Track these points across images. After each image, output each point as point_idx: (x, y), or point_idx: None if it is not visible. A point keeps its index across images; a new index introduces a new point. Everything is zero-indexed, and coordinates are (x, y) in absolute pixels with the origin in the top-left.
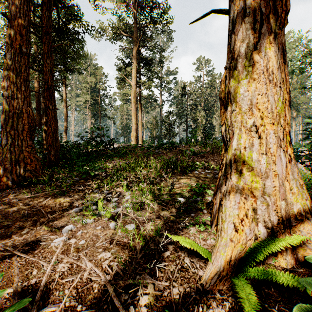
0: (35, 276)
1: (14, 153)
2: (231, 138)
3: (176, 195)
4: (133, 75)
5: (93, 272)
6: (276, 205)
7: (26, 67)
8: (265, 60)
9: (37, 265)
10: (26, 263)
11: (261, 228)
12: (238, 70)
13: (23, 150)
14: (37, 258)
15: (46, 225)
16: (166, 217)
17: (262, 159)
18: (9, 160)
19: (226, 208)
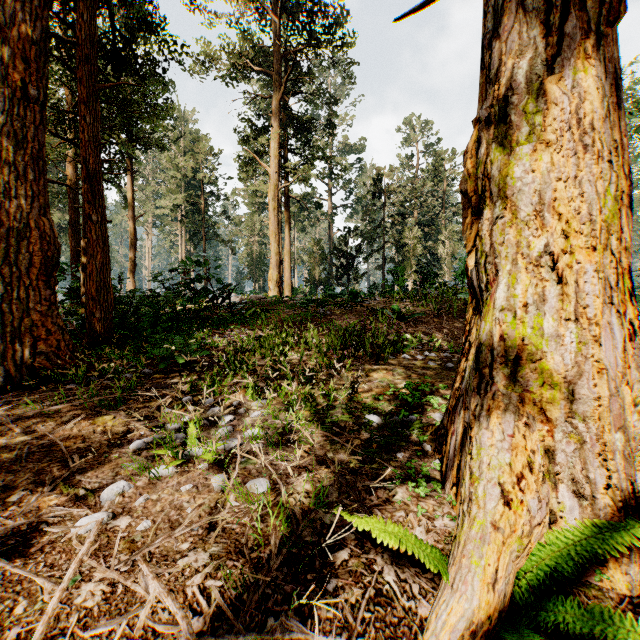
0: (20, 618)
1: (10, 316)
2: (491, 282)
3: (362, 408)
4: (273, 152)
5: (164, 607)
6: (601, 443)
7: (38, 129)
8: (575, 97)
9: (29, 589)
10: (4, 583)
11: (566, 496)
12: (510, 124)
13: (30, 309)
14: (32, 567)
15: (65, 481)
16: (341, 460)
17: (566, 332)
18: None
19: (481, 449)
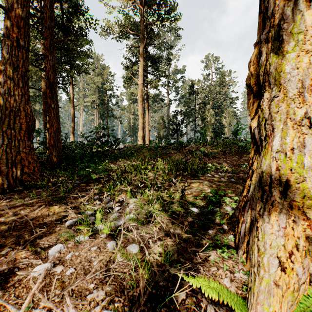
0: None
1: (10, 155)
2: (269, 135)
3: (188, 204)
4: (140, 73)
5: None
6: None
7: (24, 61)
8: None
9: (3, 311)
10: None
11: None
12: (282, 40)
13: (20, 151)
14: (7, 296)
15: (31, 243)
16: (178, 234)
17: None
18: (4, 162)
19: (265, 235)
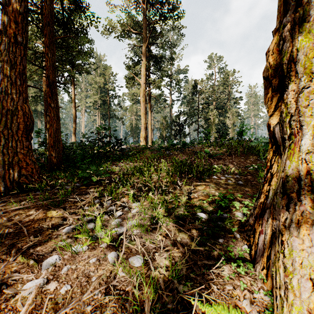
0: None
1: (7, 156)
2: (295, 133)
3: (195, 208)
4: (142, 73)
5: None
6: None
7: (22, 58)
8: None
9: None
10: None
11: None
12: (313, 21)
13: (17, 152)
14: None
15: (23, 254)
16: (186, 243)
17: None
18: (1, 164)
19: (293, 251)
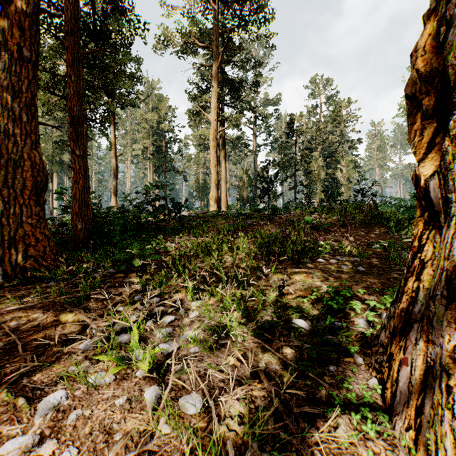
0: None
1: (8, 228)
2: None
3: (289, 312)
4: (213, 105)
5: None
6: None
7: (30, 82)
8: None
9: None
10: None
11: None
12: None
13: (23, 222)
14: None
15: (12, 387)
16: (274, 372)
17: None
18: None
19: None
